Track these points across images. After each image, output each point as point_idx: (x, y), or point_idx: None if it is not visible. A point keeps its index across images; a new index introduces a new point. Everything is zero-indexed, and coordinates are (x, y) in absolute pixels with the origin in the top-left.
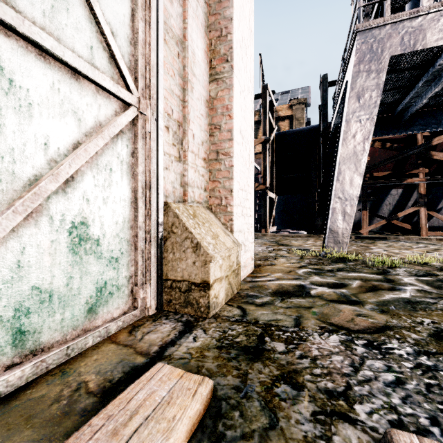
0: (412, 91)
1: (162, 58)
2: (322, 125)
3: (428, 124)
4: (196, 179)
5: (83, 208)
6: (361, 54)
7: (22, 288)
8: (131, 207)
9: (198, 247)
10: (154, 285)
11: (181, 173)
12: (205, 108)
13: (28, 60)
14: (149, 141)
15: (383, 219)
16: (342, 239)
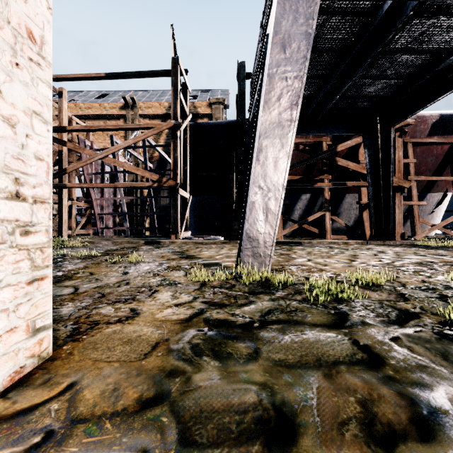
0: (327, 84)
1: None
2: (239, 118)
3: (336, 128)
4: None
5: None
6: None
7: None
8: None
9: None
10: None
11: None
12: None
13: None
14: None
15: (295, 223)
16: (265, 250)
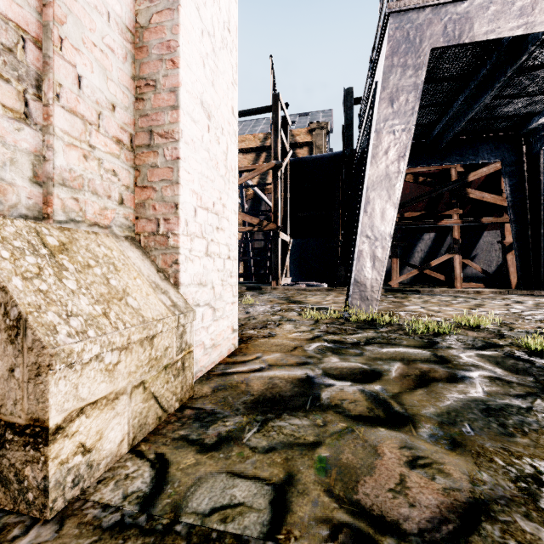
0: (450, 111)
1: None
2: (346, 151)
3: (465, 155)
4: (88, 175)
5: None
6: (395, 43)
7: None
8: None
9: (20, 328)
10: None
11: (36, 152)
12: (121, 39)
13: None
14: None
15: (414, 268)
16: (372, 294)
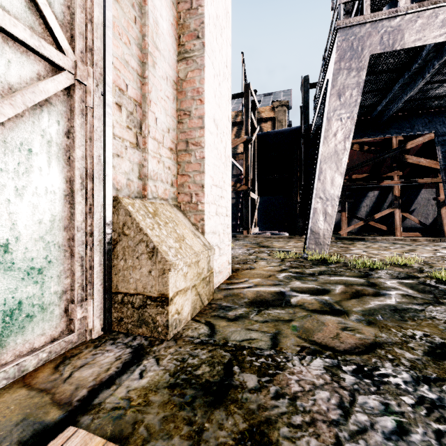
0: (389, 94)
1: (111, 18)
2: (303, 126)
3: (403, 128)
4: (159, 171)
5: None
6: (342, 51)
7: None
8: (66, 202)
9: (154, 252)
10: (99, 300)
11: (140, 163)
12: (172, 90)
13: None
14: (92, 119)
15: (361, 220)
16: (324, 240)
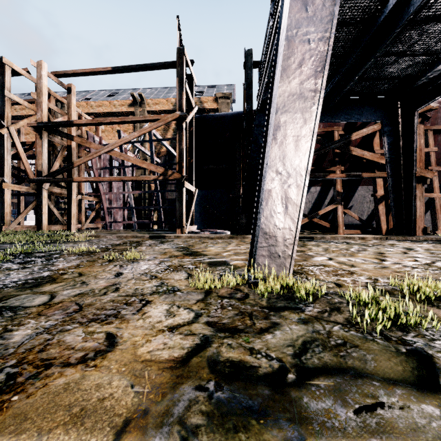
0: (345, 64)
1: None
2: (246, 107)
3: (351, 114)
4: None
5: None
6: None
7: None
8: None
9: None
10: None
11: None
12: None
13: None
14: None
15: (305, 216)
16: (284, 249)
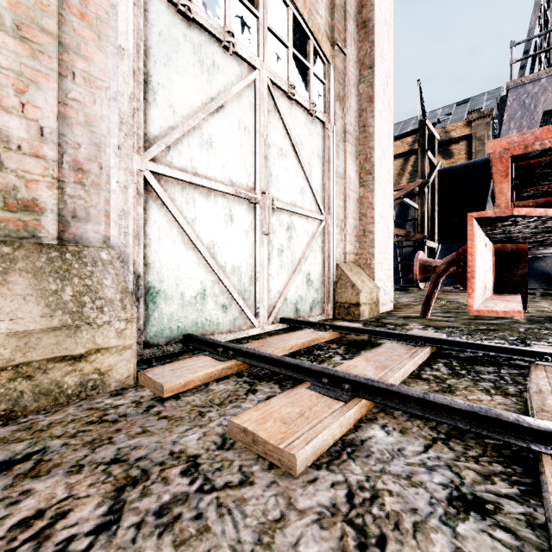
0: None
1: (335, 192)
2: None
3: None
4: (351, 249)
5: (309, 268)
6: (512, 111)
7: (297, 294)
8: (322, 267)
9: (354, 286)
10: (331, 304)
11: (343, 247)
12: (356, 204)
13: (298, 220)
14: (329, 235)
15: None
16: None
